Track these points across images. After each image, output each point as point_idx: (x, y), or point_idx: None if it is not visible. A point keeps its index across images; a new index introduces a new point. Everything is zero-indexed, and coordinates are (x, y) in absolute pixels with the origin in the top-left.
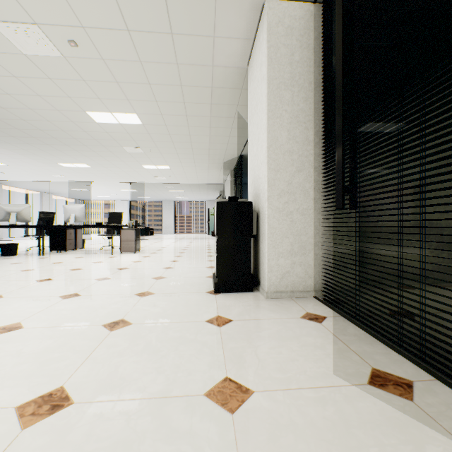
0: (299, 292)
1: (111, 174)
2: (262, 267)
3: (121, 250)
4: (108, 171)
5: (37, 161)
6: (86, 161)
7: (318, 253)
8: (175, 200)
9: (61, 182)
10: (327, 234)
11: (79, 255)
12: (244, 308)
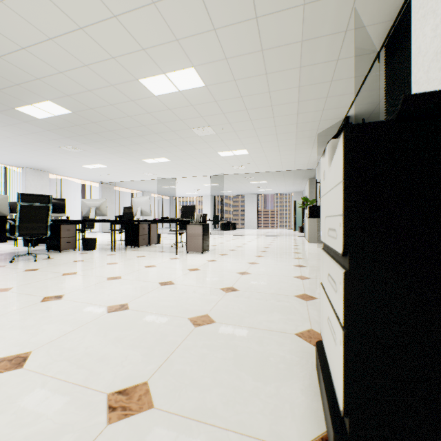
0: None
1: (191, 168)
2: None
3: (186, 249)
4: (187, 164)
5: (125, 159)
6: (164, 154)
7: None
8: (257, 194)
9: (153, 180)
10: None
11: (145, 253)
12: None
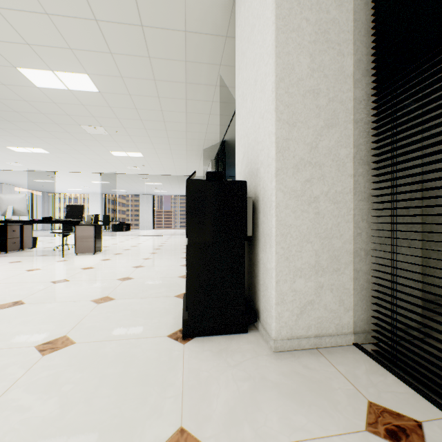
0: (330, 337)
1: (76, 163)
2: (264, 291)
3: (76, 251)
4: (71, 159)
5: None
6: (41, 144)
7: (360, 268)
8: (153, 194)
9: (20, 171)
10: (374, 235)
11: (19, 258)
12: (237, 393)
